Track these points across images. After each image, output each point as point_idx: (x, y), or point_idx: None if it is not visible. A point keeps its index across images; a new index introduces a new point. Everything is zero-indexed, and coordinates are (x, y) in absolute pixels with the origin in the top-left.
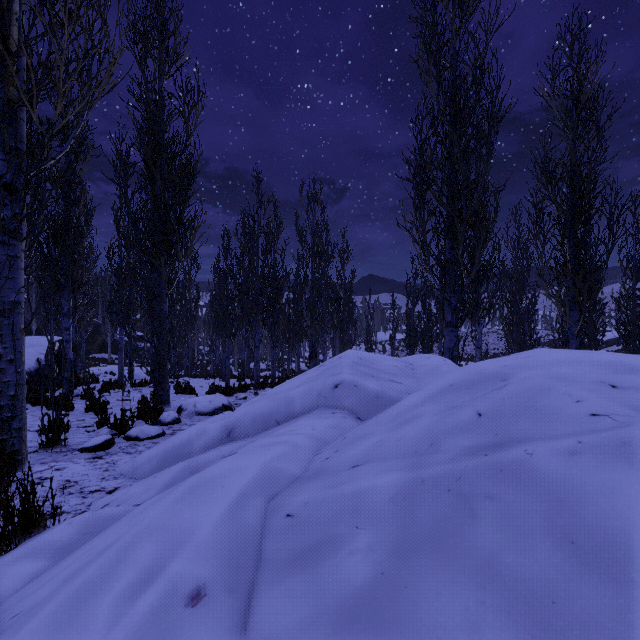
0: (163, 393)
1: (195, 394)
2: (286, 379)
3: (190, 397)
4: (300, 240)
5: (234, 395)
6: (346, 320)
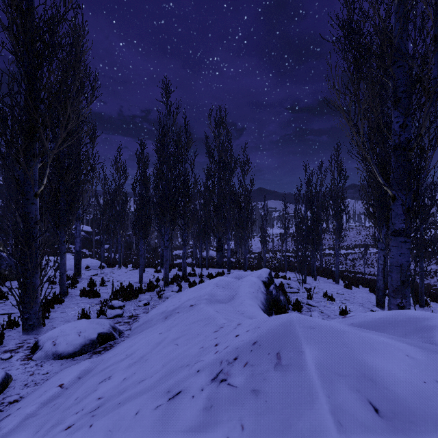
0: (28, 317)
1: (99, 297)
2: (197, 268)
3: (90, 302)
4: (209, 156)
5: (139, 296)
6: (246, 220)
